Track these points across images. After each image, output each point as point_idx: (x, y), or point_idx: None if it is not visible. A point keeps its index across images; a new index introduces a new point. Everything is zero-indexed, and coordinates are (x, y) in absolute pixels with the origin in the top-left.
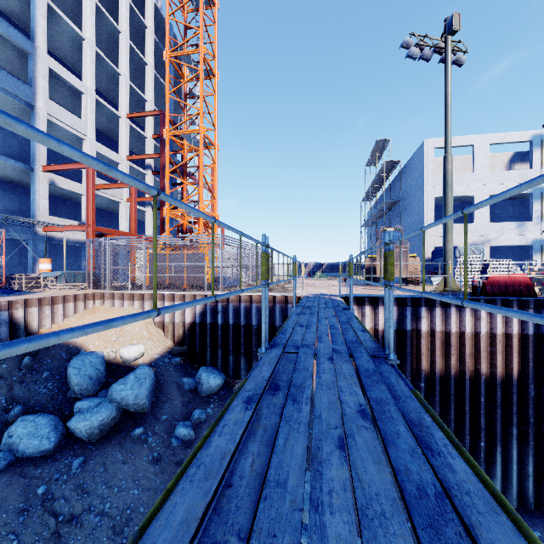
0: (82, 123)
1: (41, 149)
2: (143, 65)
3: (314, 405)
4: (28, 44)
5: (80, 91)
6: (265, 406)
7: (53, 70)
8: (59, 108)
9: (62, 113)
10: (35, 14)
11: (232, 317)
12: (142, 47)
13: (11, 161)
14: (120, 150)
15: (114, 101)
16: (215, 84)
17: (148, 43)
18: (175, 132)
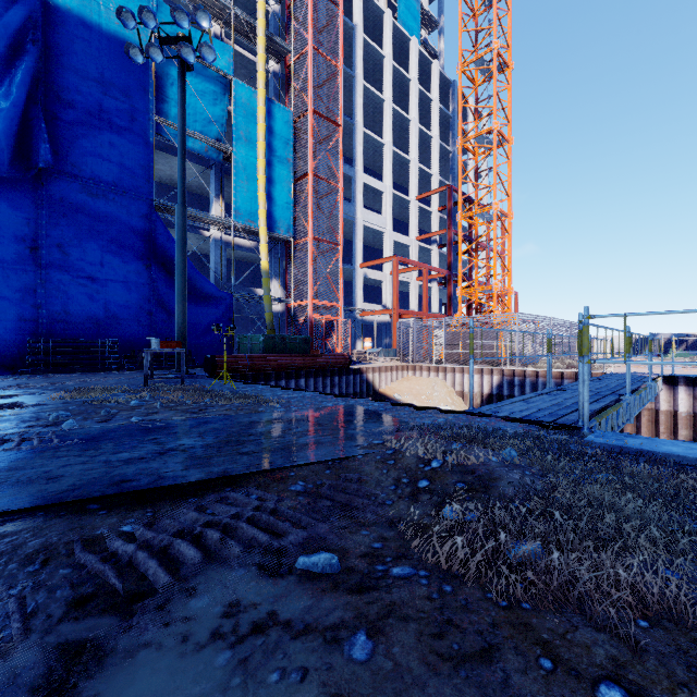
0: (383, 219)
1: (359, 250)
2: (428, 139)
3: (562, 396)
4: (352, 171)
5: (382, 192)
6: (543, 396)
7: (366, 183)
8: (369, 212)
9: (371, 216)
10: (355, 145)
11: (529, 391)
12: (426, 119)
13: (343, 265)
14: (410, 232)
15: (402, 184)
16: (509, 150)
17: (433, 116)
18: (468, 214)
